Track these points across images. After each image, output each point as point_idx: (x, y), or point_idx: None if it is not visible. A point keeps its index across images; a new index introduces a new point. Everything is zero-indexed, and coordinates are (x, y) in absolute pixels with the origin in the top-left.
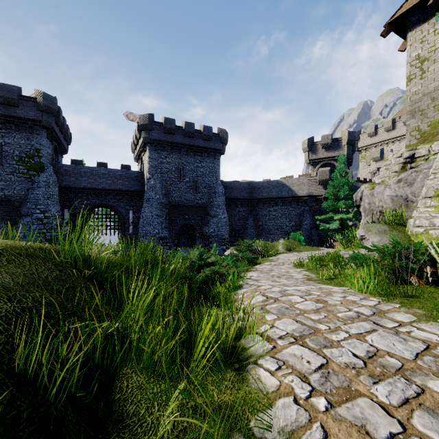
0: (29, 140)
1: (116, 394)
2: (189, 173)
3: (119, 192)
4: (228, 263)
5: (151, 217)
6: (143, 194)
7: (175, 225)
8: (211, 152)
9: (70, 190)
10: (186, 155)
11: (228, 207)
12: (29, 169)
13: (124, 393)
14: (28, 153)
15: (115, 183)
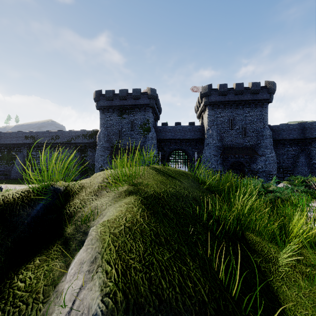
0: (144, 115)
1: (248, 240)
2: (239, 122)
3: (188, 140)
4: (288, 192)
5: (209, 156)
6: (203, 140)
7: (227, 162)
8: (258, 103)
9: (162, 141)
10: (236, 108)
11: (276, 147)
12: (144, 131)
13: (252, 241)
14: (144, 122)
15: (186, 134)
